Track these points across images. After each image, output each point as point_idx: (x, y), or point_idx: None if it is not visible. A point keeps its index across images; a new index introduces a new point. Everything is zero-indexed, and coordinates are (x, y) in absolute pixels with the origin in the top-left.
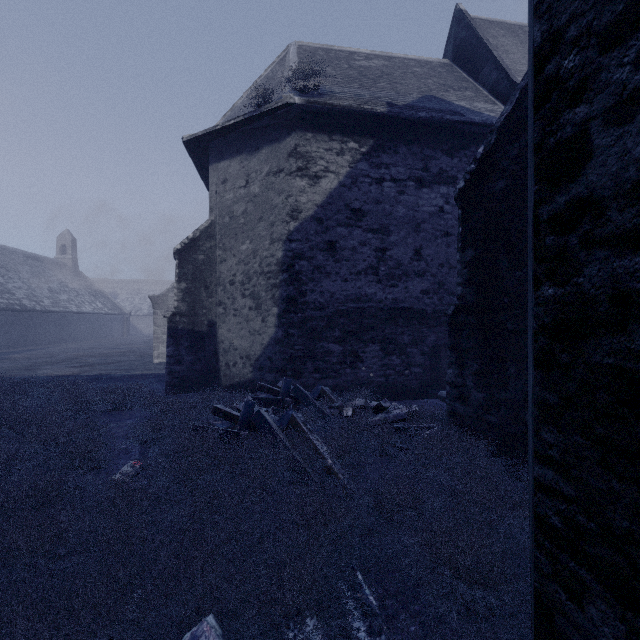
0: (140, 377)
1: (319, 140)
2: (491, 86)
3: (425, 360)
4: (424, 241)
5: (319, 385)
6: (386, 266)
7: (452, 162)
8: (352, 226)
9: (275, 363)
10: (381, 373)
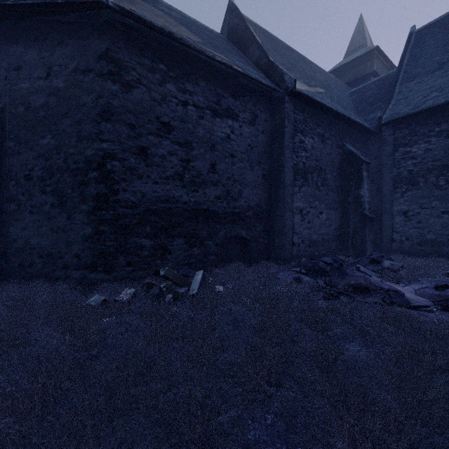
0: None
1: None
2: None
3: None
4: None
5: None
6: None
7: None
8: None
9: None
10: None
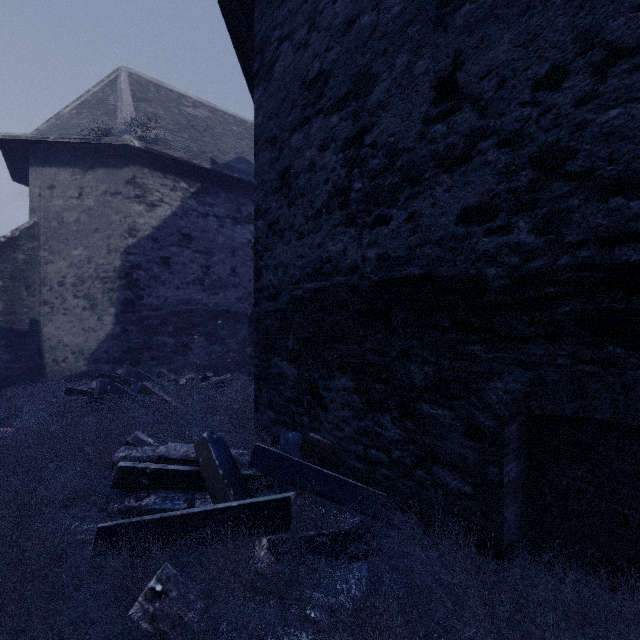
0: None
1: (155, 176)
2: None
3: (239, 347)
4: (238, 263)
5: (157, 369)
6: (210, 279)
7: None
8: (183, 247)
9: (113, 355)
10: (206, 358)
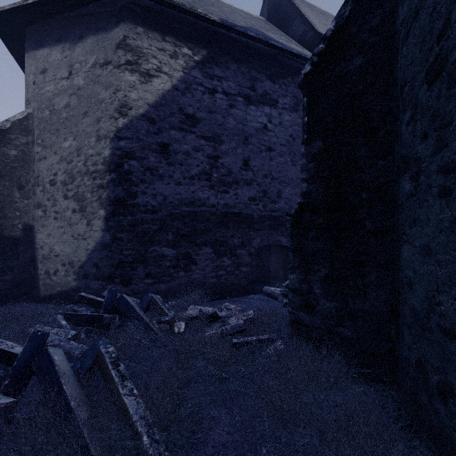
0: None
1: (151, 37)
2: (299, 37)
3: (252, 260)
4: (251, 153)
5: (149, 292)
6: (218, 173)
7: (274, 87)
8: (186, 131)
9: (102, 270)
10: (214, 274)
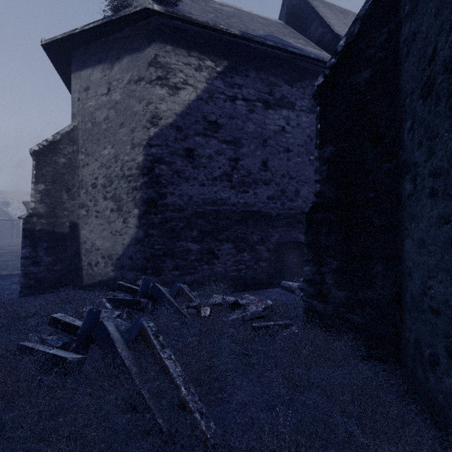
0: (4, 277)
1: (178, 54)
2: (317, 39)
3: (270, 255)
4: (270, 154)
5: (178, 282)
6: (238, 174)
7: (292, 90)
8: (209, 136)
9: (136, 262)
10: (234, 268)
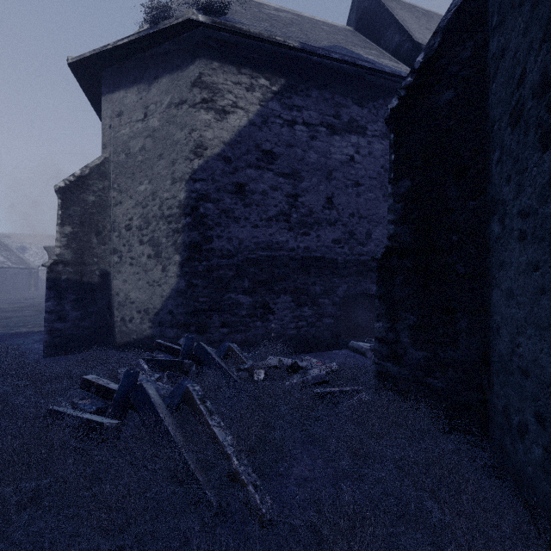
0: (23, 335)
1: (227, 71)
2: (393, 49)
3: (336, 310)
4: (336, 189)
5: (226, 341)
6: (298, 213)
7: (362, 112)
8: (263, 168)
9: (177, 317)
10: (293, 325)
